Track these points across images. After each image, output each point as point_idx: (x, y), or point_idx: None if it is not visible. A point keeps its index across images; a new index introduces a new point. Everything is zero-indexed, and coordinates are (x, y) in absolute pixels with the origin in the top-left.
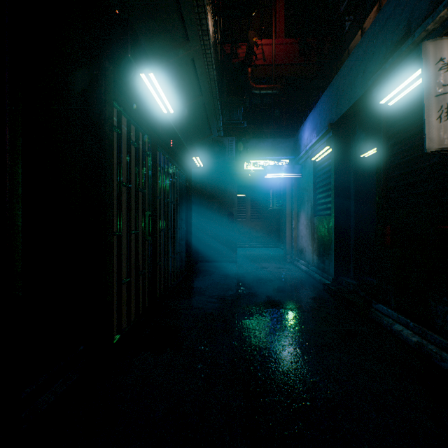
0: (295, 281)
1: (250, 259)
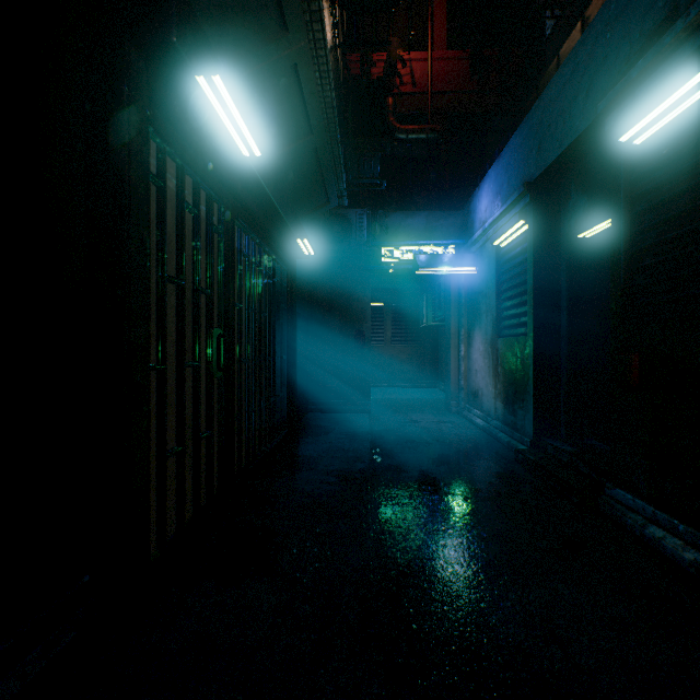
0: (466, 445)
1: (391, 407)
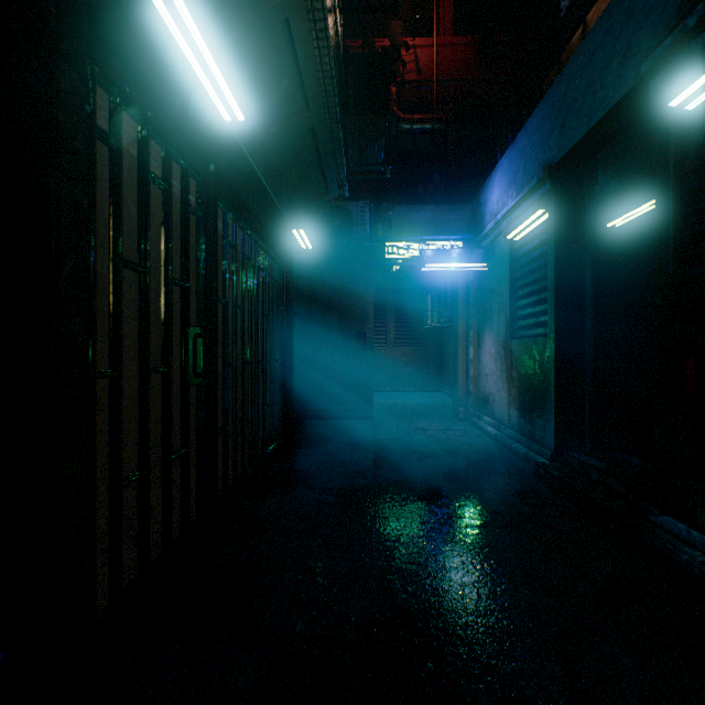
0: (479, 457)
1: (394, 413)
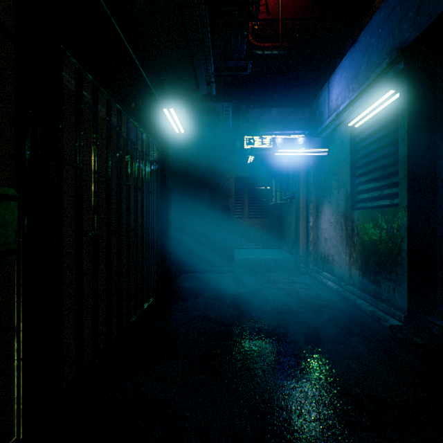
0: (329, 313)
1: (250, 267)
